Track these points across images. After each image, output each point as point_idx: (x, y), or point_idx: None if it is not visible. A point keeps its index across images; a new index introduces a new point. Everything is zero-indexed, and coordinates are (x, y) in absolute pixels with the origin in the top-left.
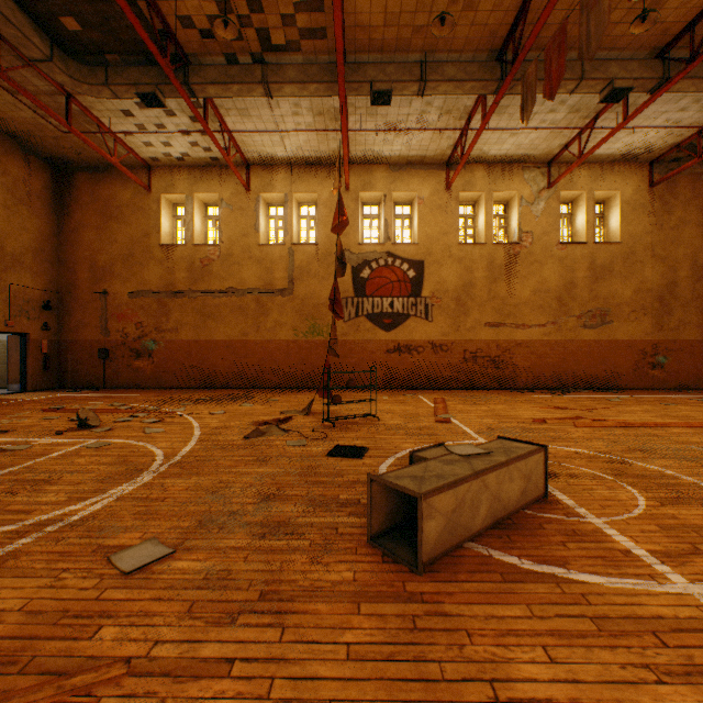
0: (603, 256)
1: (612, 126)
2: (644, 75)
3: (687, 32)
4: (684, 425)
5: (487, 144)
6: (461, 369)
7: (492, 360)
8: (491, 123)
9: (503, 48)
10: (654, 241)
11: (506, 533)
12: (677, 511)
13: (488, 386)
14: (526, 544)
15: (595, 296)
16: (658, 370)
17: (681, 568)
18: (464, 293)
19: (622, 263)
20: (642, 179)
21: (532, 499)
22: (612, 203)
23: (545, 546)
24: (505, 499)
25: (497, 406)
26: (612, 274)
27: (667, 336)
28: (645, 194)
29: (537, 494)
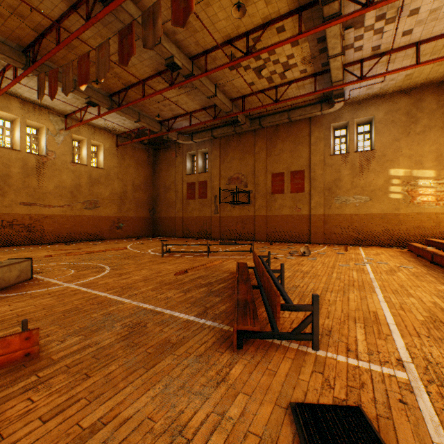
0: (96, 174)
1: (97, 113)
2: (104, 101)
3: (118, 94)
4: (114, 250)
5: (21, 89)
6: (0, 233)
7: (27, 227)
8: (24, 80)
9: (28, 49)
10: (119, 171)
11: (7, 290)
12: (83, 272)
13: (23, 243)
14: (15, 291)
15: (92, 193)
16: (120, 230)
17: (70, 282)
18: (2, 181)
19: (105, 178)
20: (114, 141)
21: (24, 279)
22: (101, 148)
23: (23, 289)
24: (8, 279)
25: (25, 253)
26: (100, 183)
27: (124, 214)
28: (115, 149)
29: (28, 278)
